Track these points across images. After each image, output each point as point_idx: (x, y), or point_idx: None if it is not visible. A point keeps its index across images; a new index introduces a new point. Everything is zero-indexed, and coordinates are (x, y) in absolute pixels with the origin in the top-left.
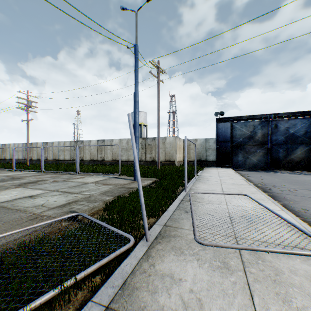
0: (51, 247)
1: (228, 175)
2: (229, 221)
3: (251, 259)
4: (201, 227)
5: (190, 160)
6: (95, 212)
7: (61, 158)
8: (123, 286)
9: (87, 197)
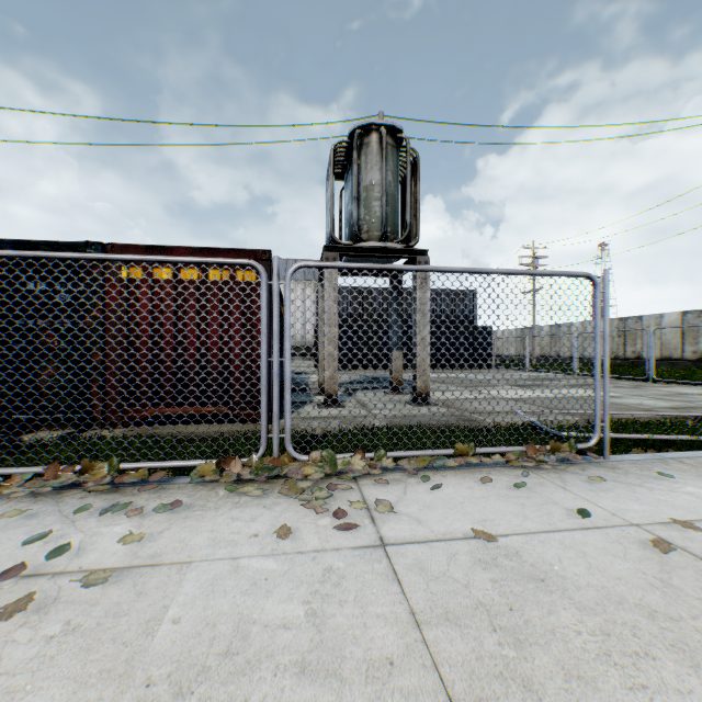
0: (697, 426)
1: None
2: None
3: None
4: None
5: None
6: None
7: (586, 354)
8: None
9: None
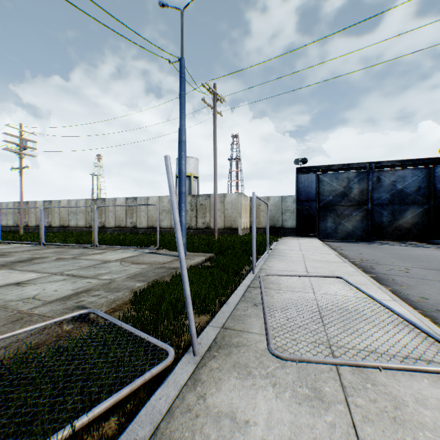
0: (39, 369)
1: (313, 248)
2: (318, 318)
3: (355, 381)
4: (278, 330)
5: (260, 227)
6: (117, 306)
7: (72, 224)
8: (153, 438)
9: (106, 283)
